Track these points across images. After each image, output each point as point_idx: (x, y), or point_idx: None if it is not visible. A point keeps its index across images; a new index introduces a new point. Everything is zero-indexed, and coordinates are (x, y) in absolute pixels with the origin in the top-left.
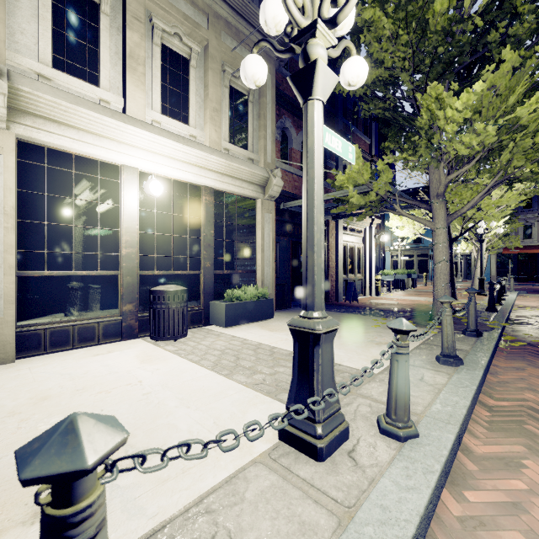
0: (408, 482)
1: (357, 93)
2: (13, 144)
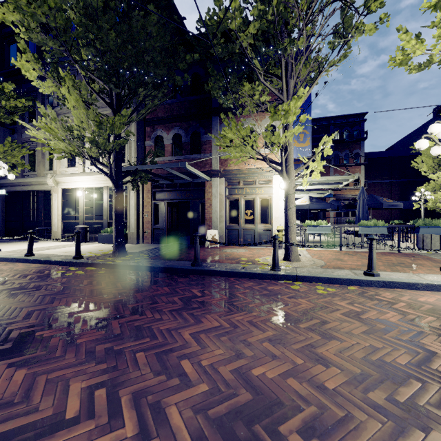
0: None
1: None
2: (59, 191)
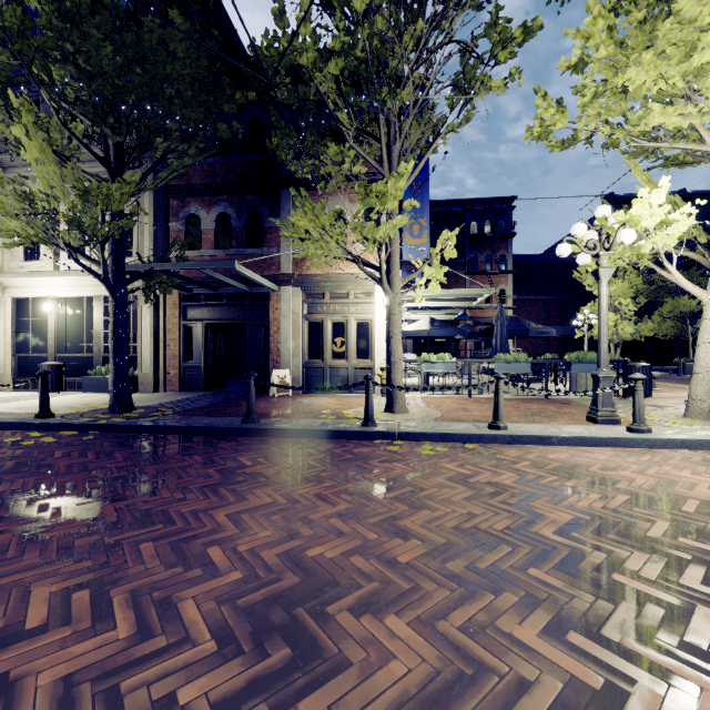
0: None
1: None
2: (7, 301)
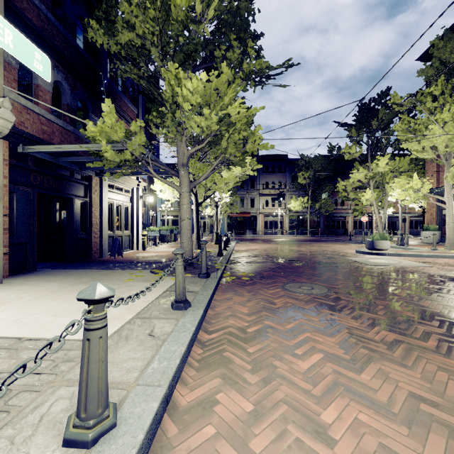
0: None
1: (112, 48)
2: None
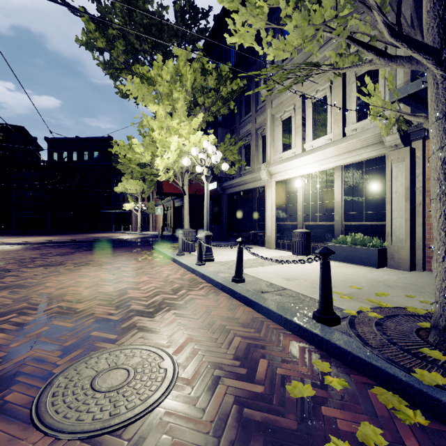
0: (187, 262)
1: None
2: (272, 185)
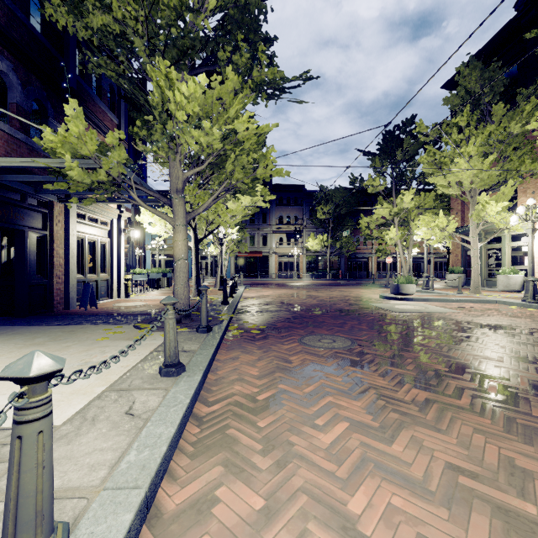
0: None
1: (79, 33)
2: None
